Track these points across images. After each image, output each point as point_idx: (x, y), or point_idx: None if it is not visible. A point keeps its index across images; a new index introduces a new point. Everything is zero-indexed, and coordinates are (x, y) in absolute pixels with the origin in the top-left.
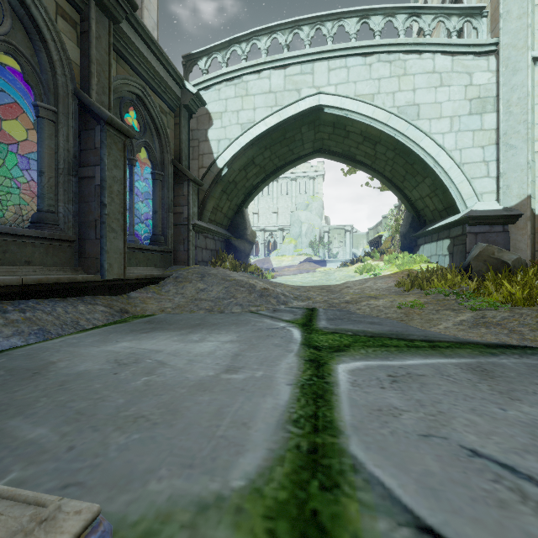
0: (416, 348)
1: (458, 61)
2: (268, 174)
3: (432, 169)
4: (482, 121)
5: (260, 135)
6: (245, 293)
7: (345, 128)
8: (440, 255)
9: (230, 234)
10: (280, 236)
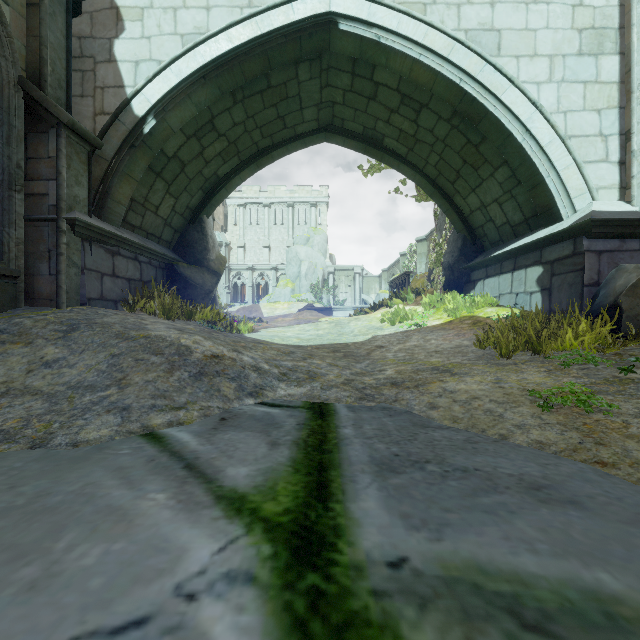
0: None
1: None
2: (244, 160)
3: (519, 145)
4: (597, 67)
5: (219, 60)
6: (154, 371)
7: (371, 75)
8: (522, 294)
9: (178, 256)
10: (273, 277)
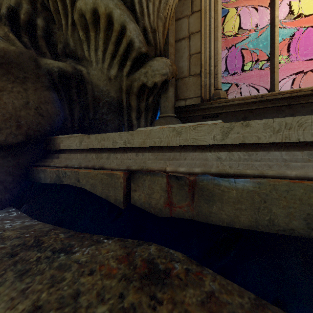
0: None
1: None
2: None
3: None
4: None
5: None
6: None
7: None
8: None
9: None
10: None
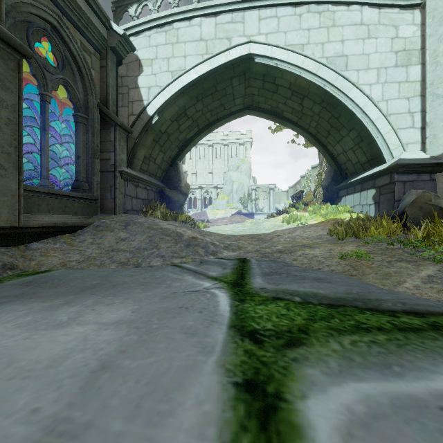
0: (415, 333)
1: (385, 14)
2: (201, 129)
3: (359, 120)
4: (407, 73)
5: (190, 83)
6: (169, 243)
7: (274, 81)
8: (365, 205)
9: (164, 185)
10: (215, 193)
